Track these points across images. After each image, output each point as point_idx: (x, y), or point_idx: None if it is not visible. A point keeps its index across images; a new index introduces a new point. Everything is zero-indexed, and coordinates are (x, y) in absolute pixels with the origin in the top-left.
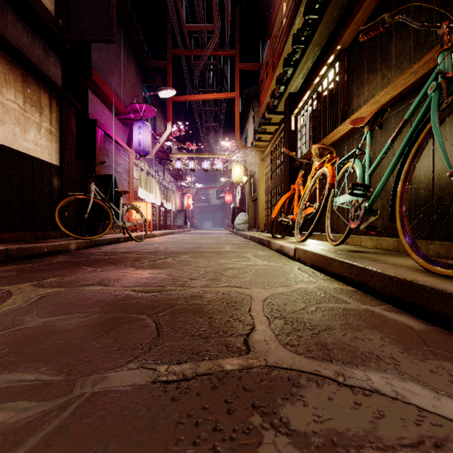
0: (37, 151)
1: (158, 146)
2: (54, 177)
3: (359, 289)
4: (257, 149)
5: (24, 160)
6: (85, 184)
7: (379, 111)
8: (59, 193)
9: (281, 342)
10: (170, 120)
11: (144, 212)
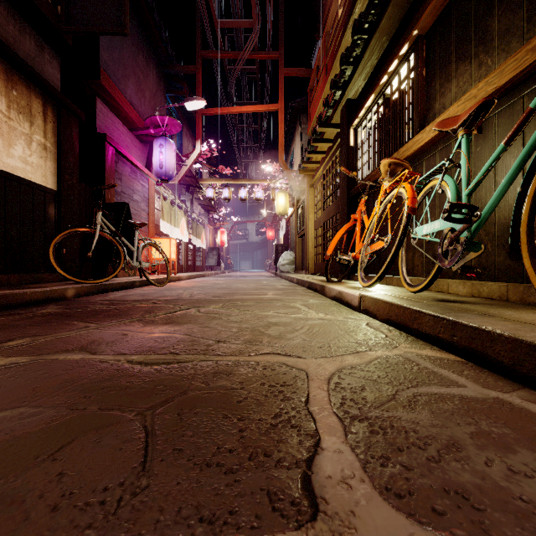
0: (26, 170)
1: (185, 170)
2: (49, 204)
3: (468, 359)
4: (305, 173)
5: (8, 181)
6: (92, 214)
7: (481, 105)
8: (57, 225)
9: (375, 485)
10: (199, 138)
11: (166, 250)
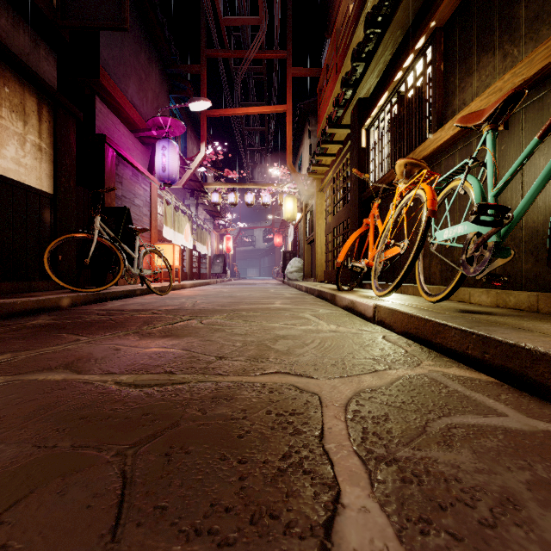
0: (19, 172)
1: (189, 174)
2: (44, 208)
3: (503, 380)
4: (314, 177)
5: None
6: (90, 219)
7: (509, 97)
8: (53, 230)
9: None
10: (204, 140)
11: (169, 257)
